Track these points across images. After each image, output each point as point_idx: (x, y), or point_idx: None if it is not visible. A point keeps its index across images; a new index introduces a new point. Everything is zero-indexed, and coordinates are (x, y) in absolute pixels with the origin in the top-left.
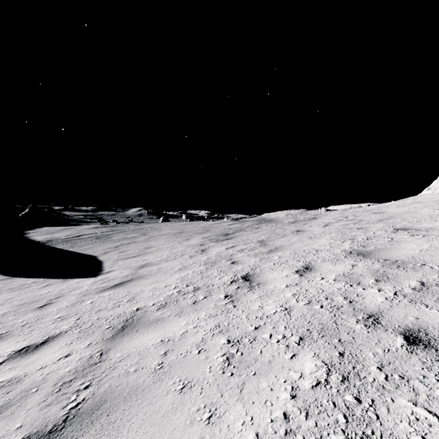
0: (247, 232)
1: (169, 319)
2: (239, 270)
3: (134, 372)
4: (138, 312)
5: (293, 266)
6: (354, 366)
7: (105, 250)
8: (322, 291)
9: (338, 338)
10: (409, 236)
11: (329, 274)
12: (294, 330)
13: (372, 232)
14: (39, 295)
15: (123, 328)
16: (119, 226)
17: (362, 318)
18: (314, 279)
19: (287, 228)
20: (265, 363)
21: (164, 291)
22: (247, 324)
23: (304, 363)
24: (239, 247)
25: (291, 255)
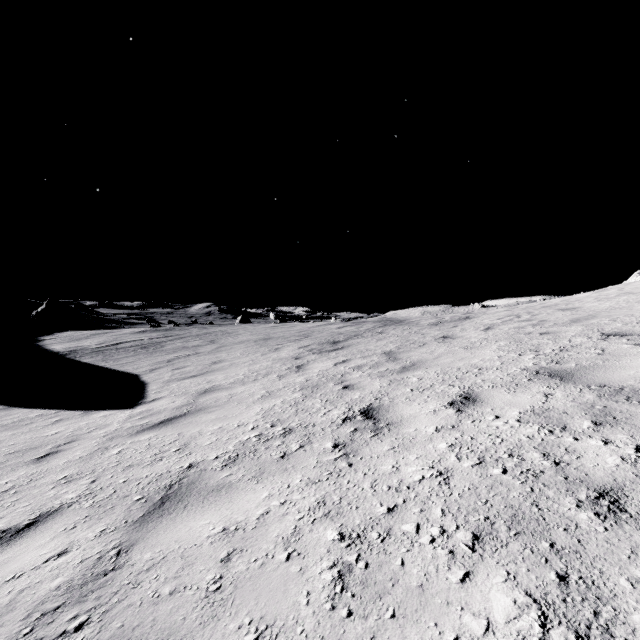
0: (367, 338)
1: (239, 485)
2: (355, 400)
3: (168, 597)
4: (191, 471)
5: (444, 394)
6: (597, 610)
7: (152, 365)
8: (500, 441)
9: (548, 540)
10: (633, 347)
11: (508, 410)
12: (461, 519)
13: (566, 340)
14: (42, 438)
15: (163, 500)
16: (177, 330)
17: (587, 498)
18: (483, 418)
19: (428, 333)
20: (412, 589)
21: (236, 434)
22: (373, 502)
23: (489, 596)
24: (355, 363)
25: (439, 376)
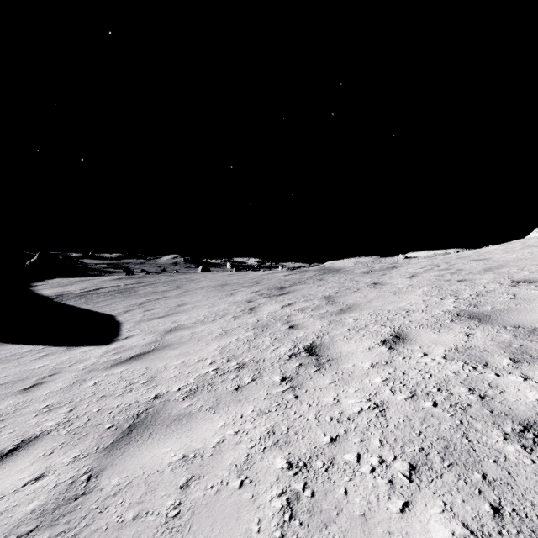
0: (309, 284)
1: (198, 415)
2: (300, 338)
3: (132, 522)
4: (157, 402)
5: (377, 333)
6: None
7: (127, 307)
8: (429, 376)
9: (480, 471)
10: None
11: (434, 348)
12: (398, 449)
13: (481, 286)
14: (30, 371)
15: (131, 428)
16: (148, 277)
17: (512, 431)
18: (412, 355)
19: (361, 280)
20: (355, 518)
21: (197, 368)
22: (317, 432)
23: (428, 527)
24: (299, 306)
25: (372, 317)
